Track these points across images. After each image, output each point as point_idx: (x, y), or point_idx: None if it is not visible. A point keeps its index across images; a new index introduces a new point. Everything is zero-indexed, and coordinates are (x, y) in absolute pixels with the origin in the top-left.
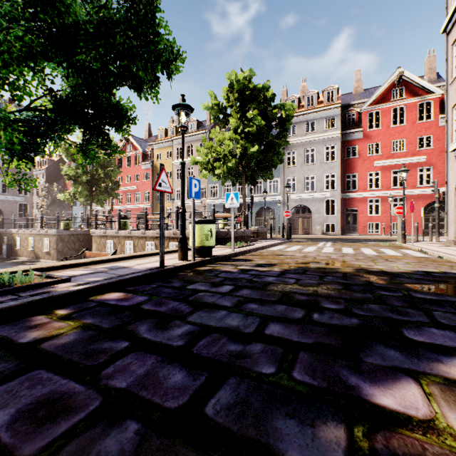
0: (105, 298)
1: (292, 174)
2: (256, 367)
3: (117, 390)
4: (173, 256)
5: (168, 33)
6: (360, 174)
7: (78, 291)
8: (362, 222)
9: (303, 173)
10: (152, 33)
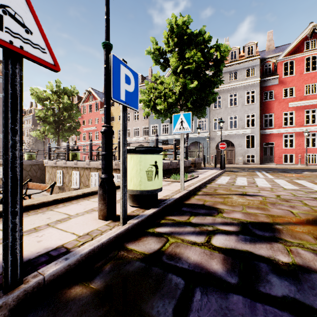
0: None
1: (218, 115)
2: None
3: None
4: None
5: None
6: (276, 114)
7: None
8: (278, 154)
9: (227, 114)
10: None
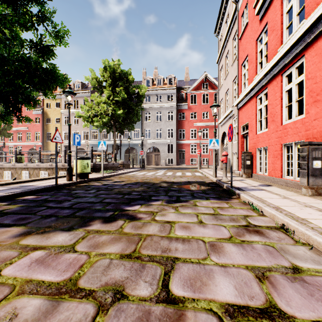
0: (25, 198)
1: (148, 127)
2: (95, 207)
3: (46, 215)
4: (63, 179)
5: (62, 78)
6: (186, 130)
7: (8, 195)
8: (187, 158)
9: (155, 127)
10: (54, 76)
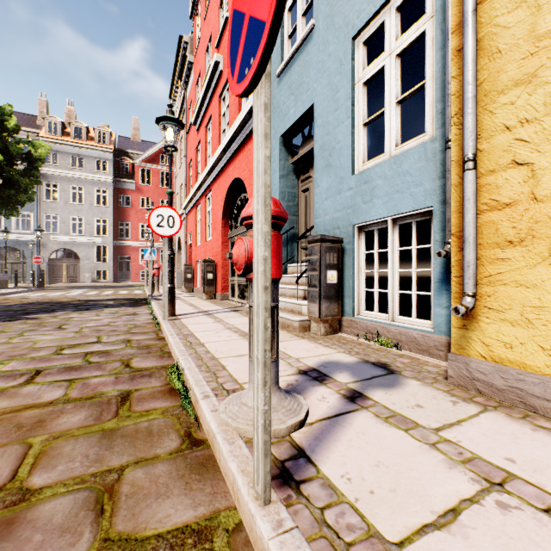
0: None
1: (53, 210)
2: None
3: None
4: None
5: None
6: (133, 224)
7: None
8: (135, 270)
9: (69, 212)
10: None
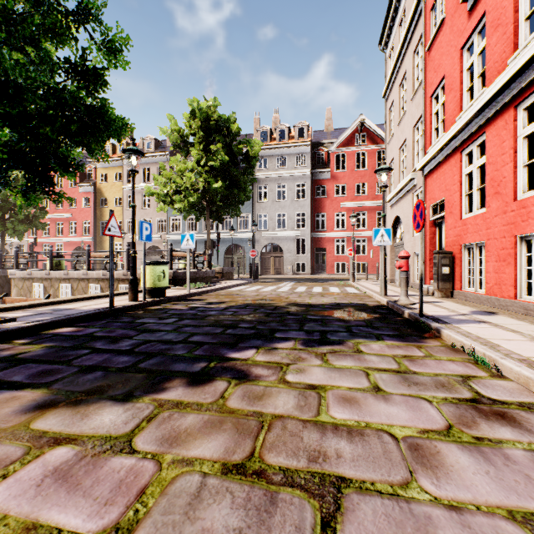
0: (58, 331)
1: (264, 210)
2: (175, 352)
3: (87, 365)
4: (123, 298)
5: (118, 123)
6: (328, 214)
7: (30, 326)
8: (330, 262)
9: (275, 210)
10: (105, 120)
